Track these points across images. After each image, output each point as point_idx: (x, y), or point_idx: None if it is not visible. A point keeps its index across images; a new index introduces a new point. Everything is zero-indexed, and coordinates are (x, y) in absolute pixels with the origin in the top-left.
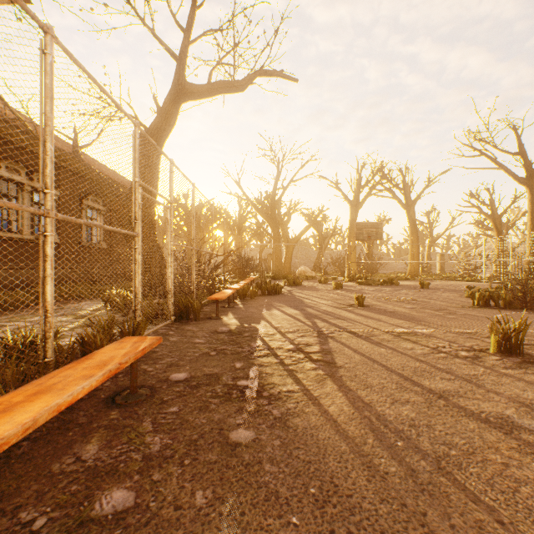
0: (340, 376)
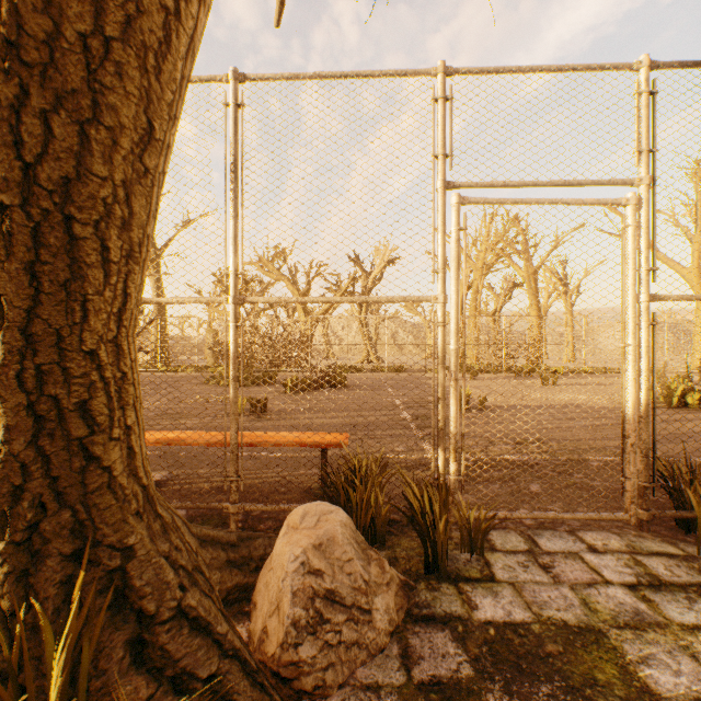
0: (566, 438)
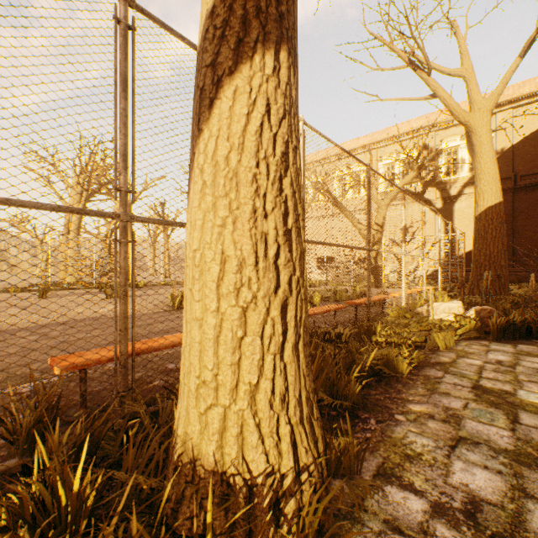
0: None
